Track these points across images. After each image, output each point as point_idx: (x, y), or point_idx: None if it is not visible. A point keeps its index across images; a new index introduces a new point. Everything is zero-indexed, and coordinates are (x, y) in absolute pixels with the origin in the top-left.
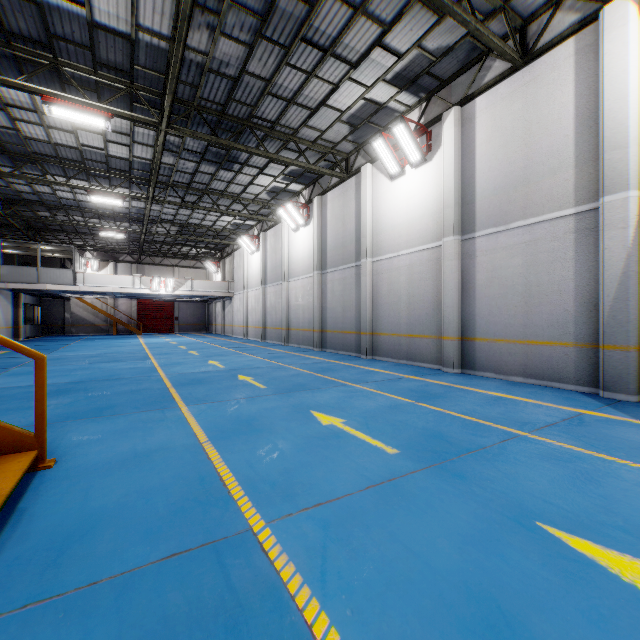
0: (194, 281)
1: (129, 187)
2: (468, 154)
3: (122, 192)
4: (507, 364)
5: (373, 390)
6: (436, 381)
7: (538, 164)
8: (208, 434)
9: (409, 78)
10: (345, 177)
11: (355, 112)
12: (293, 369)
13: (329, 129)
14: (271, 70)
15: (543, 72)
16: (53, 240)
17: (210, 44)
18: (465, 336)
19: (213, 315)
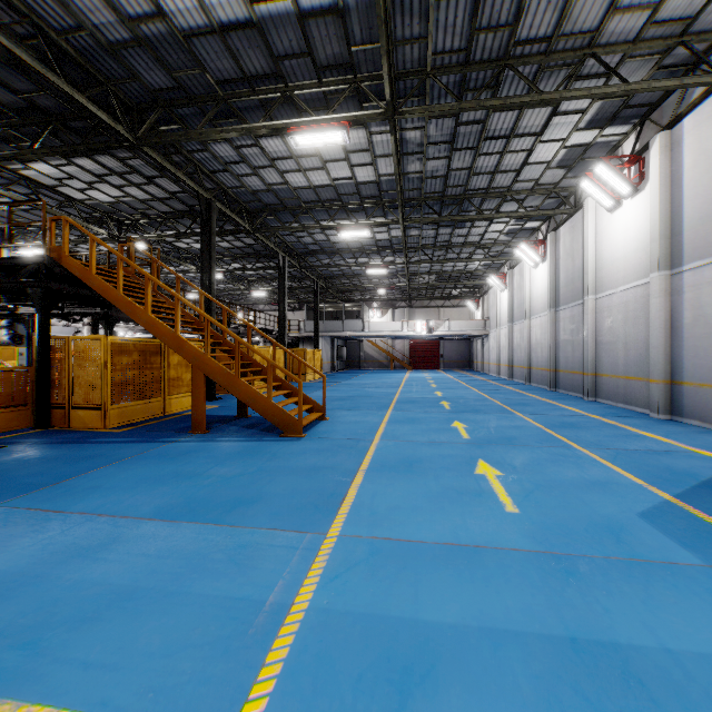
0: (451, 322)
1: (393, 255)
2: (675, 181)
3: (386, 262)
4: (709, 412)
5: (526, 418)
6: (609, 421)
7: None
8: (388, 421)
9: (607, 118)
10: (572, 212)
11: (562, 157)
12: (491, 401)
13: (542, 176)
14: (470, 162)
15: None
16: (352, 297)
17: (422, 166)
18: (672, 379)
19: (474, 352)
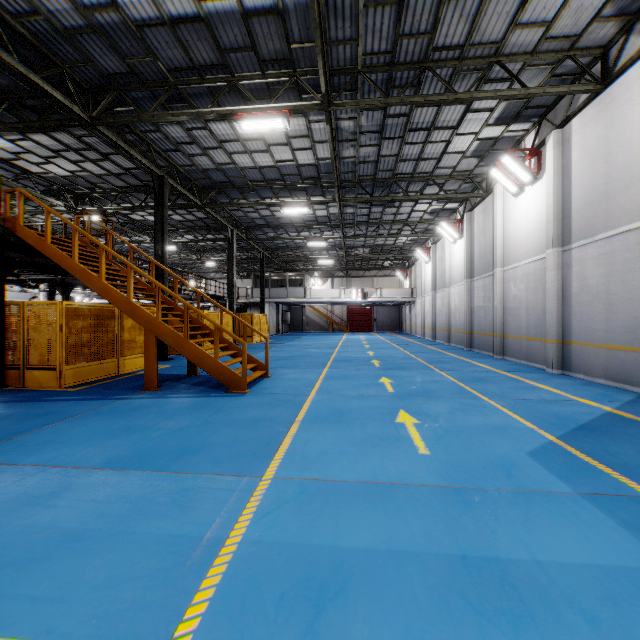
0: (382, 290)
1: (331, 230)
2: (566, 172)
3: (326, 236)
4: (593, 367)
5: (444, 374)
6: (513, 375)
7: (614, 180)
8: (324, 377)
9: (511, 116)
10: (484, 195)
11: (475, 148)
12: (415, 360)
13: (459, 164)
14: (397, 150)
15: (617, 94)
16: (296, 267)
17: (355, 152)
18: (564, 340)
19: (403, 317)
